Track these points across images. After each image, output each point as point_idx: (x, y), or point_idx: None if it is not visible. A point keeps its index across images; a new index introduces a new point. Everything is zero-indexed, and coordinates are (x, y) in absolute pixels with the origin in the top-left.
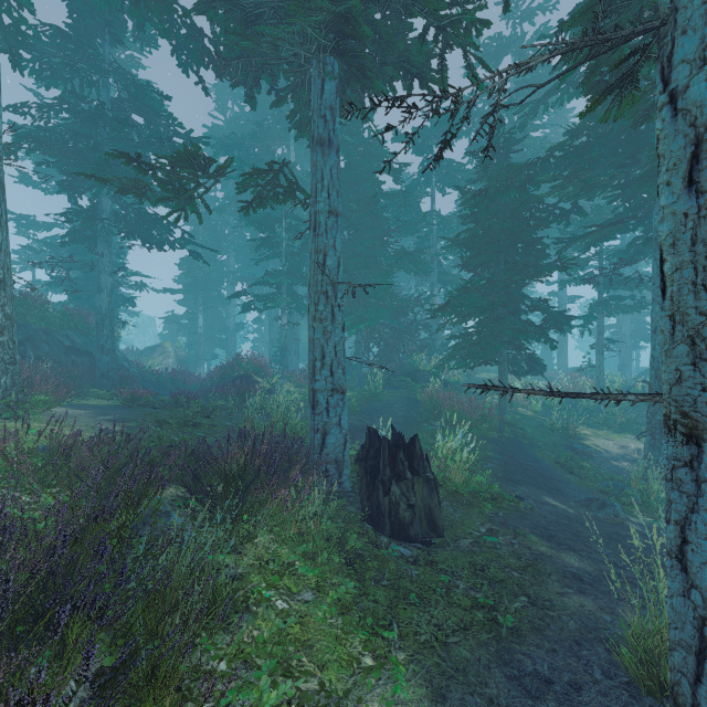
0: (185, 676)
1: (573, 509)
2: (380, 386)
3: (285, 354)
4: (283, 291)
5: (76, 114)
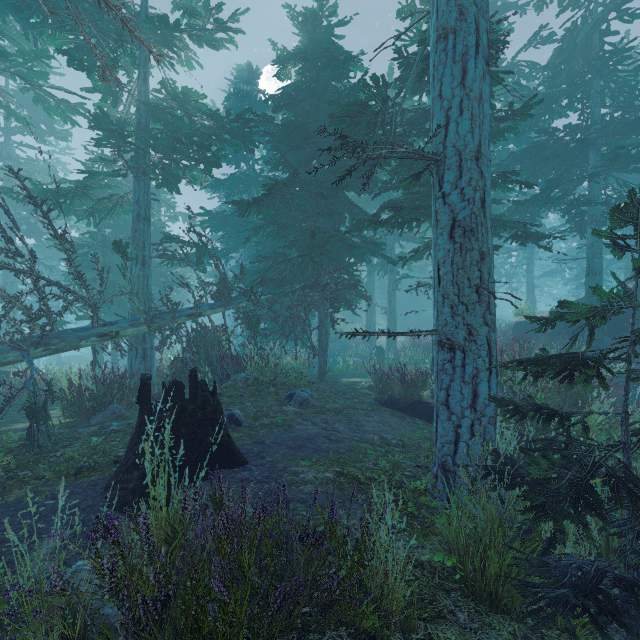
0: None
1: None
2: None
3: None
4: None
5: None
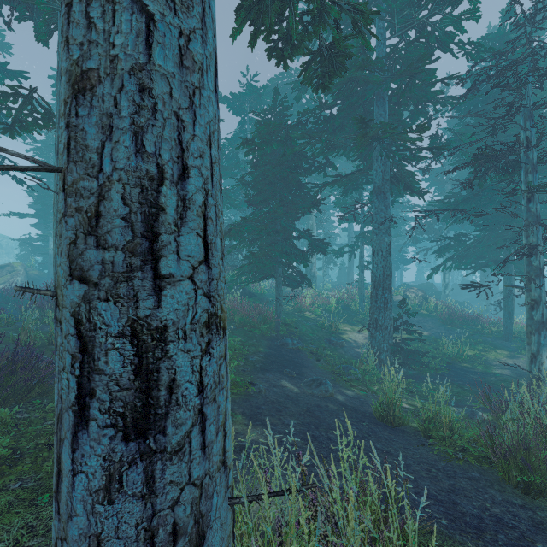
0: None
1: (299, 389)
2: None
3: None
4: None
5: None
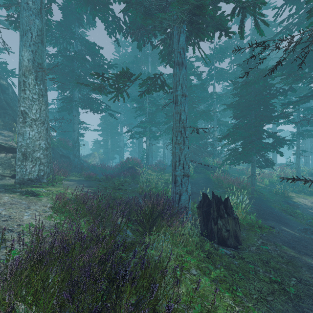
0: (160, 309)
1: (298, 233)
2: (192, 172)
3: (148, 157)
4: (147, 129)
5: (66, 57)
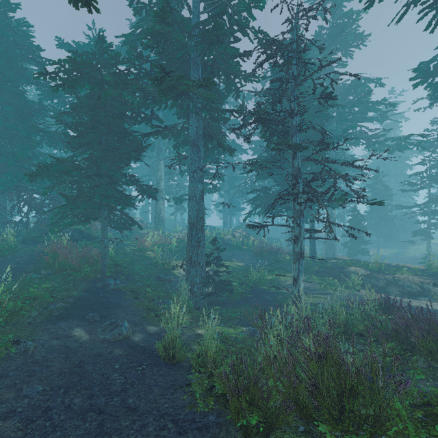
0: None
1: (91, 336)
2: (12, 242)
3: None
4: None
5: None
